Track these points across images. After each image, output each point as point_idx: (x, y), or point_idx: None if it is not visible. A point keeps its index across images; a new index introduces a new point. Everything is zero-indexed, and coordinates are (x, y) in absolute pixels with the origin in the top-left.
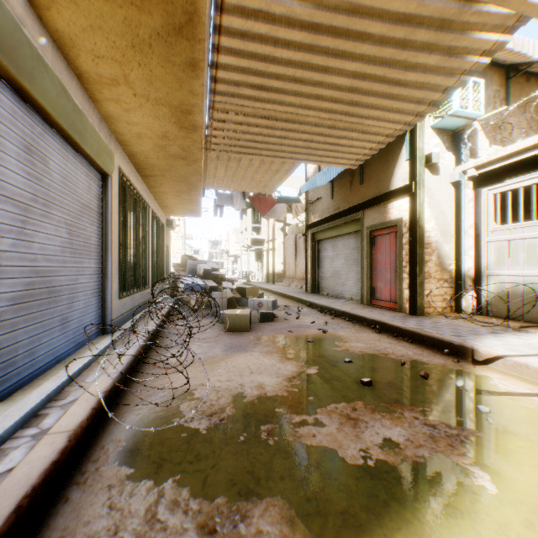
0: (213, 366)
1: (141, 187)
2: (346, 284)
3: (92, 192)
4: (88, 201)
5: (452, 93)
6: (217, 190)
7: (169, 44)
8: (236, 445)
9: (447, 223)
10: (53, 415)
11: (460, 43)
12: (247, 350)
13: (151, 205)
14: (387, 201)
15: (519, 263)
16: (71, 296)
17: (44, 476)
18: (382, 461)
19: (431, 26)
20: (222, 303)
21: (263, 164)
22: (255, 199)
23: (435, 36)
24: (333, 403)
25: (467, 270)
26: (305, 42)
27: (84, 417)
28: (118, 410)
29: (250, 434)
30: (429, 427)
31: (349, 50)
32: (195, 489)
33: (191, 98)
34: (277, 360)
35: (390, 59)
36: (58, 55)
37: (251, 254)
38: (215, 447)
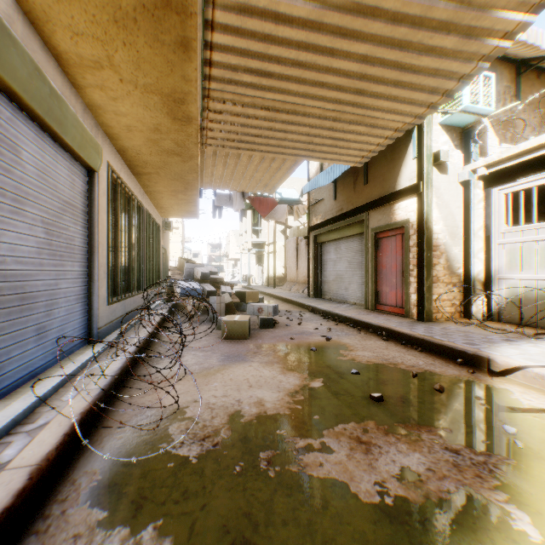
0: (209, 379)
1: (134, 186)
2: (350, 288)
3: (76, 189)
4: (71, 198)
5: (468, 82)
6: (215, 189)
7: (156, 19)
8: (231, 477)
9: (456, 224)
10: (16, 444)
11: (480, 22)
12: (246, 360)
13: (146, 205)
14: (393, 201)
15: (532, 266)
16: (49, 302)
17: None
18: (402, 497)
19: (450, 2)
20: (220, 308)
21: (263, 161)
22: (255, 200)
23: (454, 14)
24: (341, 423)
25: (477, 273)
26: (310, 18)
27: (53, 446)
28: (98, 433)
29: (247, 463)
30: (451, 452)
31: (358, 28)
32: (179, 540)
33: (183, 85)
34: (278, 371)
35: (403, 41)
36: (30, 30)
37: (252, 257)
38: (206, 481)
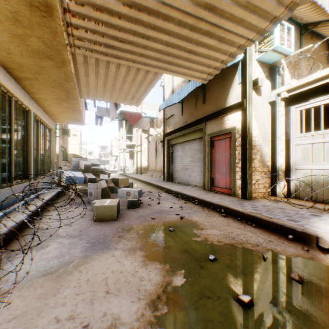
0: (61, 283)
1: (16, 90)
2: (192, 175)
3: None
4: None
5: None
6: (93, 100)
7: None
8: None
9: (266, 131)
10: None
11: None
12: (110, 247)
13: (34, 110)
14: (224, 114)
15: (320, 160)
16: None
17: None
18: None
19: None
20: (97, 192)
21: (129, 73)
22: (126, 113)
23: None
24: None
25: (280, 165)
26: None
27: None
28: None
29: None
30: None
31: None
32: None
33: None
34: (140, 262)
35: None
36: None
37: (127, 154)
38: None
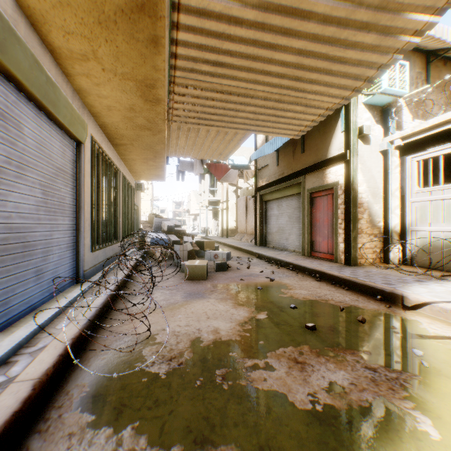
0: (174, 312)
1: (113, 155)
2: (290, 238)
3: (67, 158)
4: (62, 165)
5: (385, 70)
6: (179, 157)
7: (132, 21)
8: (193, 389)
9: (377, 186)
10: (21, 362)
11: (395, 23)
12: (204, 296)
13: (122, 170)
14: (325, 167)
15: (439, 220)
16: (45, 250)
17: (3, 428)
18: (330, 405)
19: (370, 6)
20: (183, 254)
21: (218, 134)
22: (211, 166)
23: (373, 16)
24: (281, 347)
25: (394, 226)
26: (256, 20)
27: (50, 364)
28: (86, 355)
29: (205, 378)
30: (370, 370)
31: (295, 28)
32: (152, 437)
33: (154, 73)
34: (231, 306)
35: (332, 37)
36: (31, 30)
37: (209, 213)
38: (173, 392)
